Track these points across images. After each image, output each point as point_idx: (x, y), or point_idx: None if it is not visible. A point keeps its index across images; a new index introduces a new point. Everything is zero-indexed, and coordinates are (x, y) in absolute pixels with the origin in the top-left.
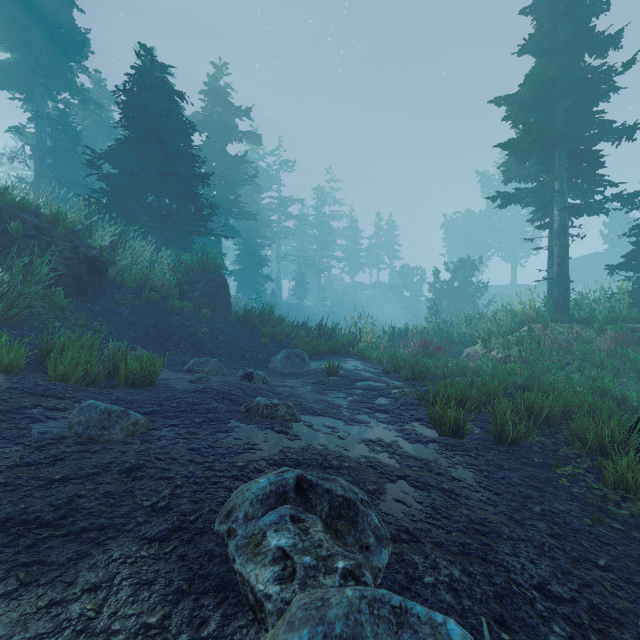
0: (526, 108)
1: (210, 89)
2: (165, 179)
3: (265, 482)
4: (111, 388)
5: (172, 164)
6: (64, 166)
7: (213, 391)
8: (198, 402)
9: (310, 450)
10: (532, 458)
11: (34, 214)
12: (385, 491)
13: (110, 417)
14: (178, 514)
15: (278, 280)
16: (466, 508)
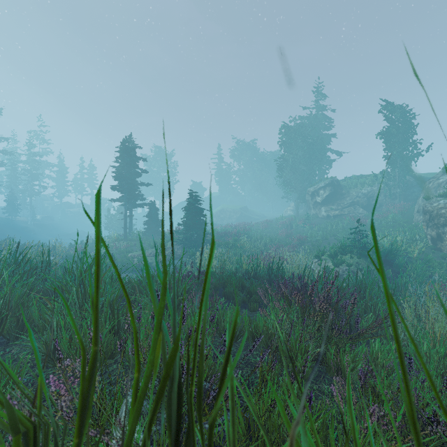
0: (117, 177)
1: None
2: None
3: None
4: None
5: None
6: None
7: None
8: None
9: None
10: None
11: None
12: None
13: None
14: None
15: None
16: None
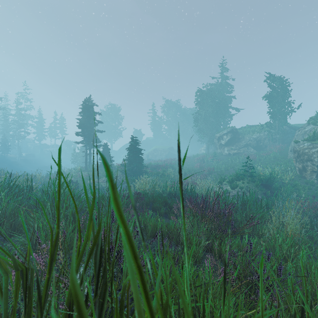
0: (80, 126)
1: None
2: None
3: None
4: None
5: None
6: None
7: None
8: None
9: None
10: None
11: None
12: None
13: None
14: None
15: None
16: None
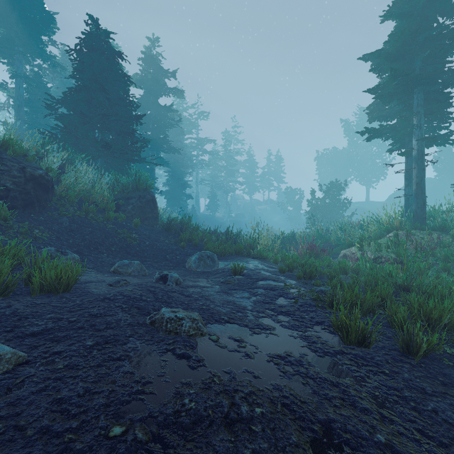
0: (390, 60)
1: (146, 56)
2: (107, 119)
3: None
4: (27, 294)
5: (113, 107)
6: (37, 113)
7: (123, 298)
8: (103, 313)
9: (214, 385)
10: (448, 375)
11: None
12: None
13: None
14: None
15: (197, 198)
16: None
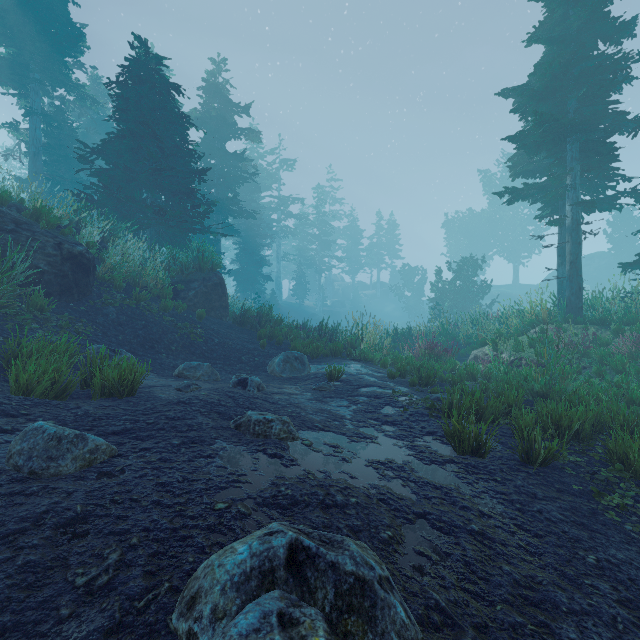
0: (536, 99)
1: (208, 85)
2: (160, 174)
3: (245, 553)
4: (86, 398)
5: (167, 159)
6: (59, 163)
7: (200, 402)
8: (181, 416)
9: (309, 480)
10: (567, 483)
11: (16, 208)
12: (403, 538)
13: (60, 444)
14: (122, 598)
15: (278, 280)
16: (505, 560)
